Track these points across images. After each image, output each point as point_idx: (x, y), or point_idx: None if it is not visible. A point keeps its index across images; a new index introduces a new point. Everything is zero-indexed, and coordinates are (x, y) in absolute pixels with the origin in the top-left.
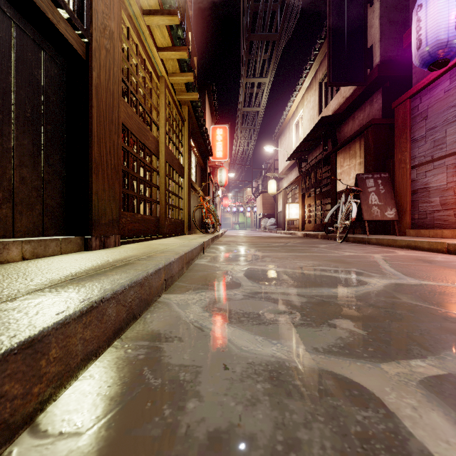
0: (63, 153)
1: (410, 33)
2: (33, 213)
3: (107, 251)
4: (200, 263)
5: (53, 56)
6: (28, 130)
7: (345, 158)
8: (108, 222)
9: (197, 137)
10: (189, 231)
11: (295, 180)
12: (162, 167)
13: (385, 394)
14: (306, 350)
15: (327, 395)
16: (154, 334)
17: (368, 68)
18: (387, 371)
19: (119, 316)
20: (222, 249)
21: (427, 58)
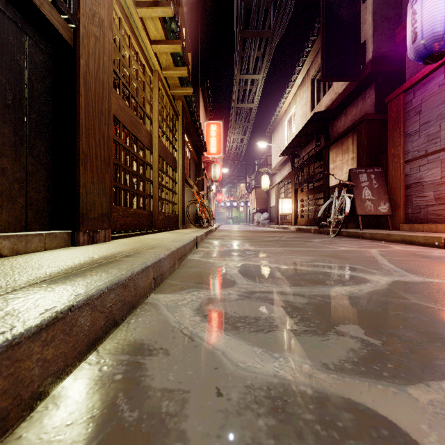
0: (48, 144)
1: (404, 28)
2: (14, 206)
3: (95, 246)
4: (193, 258)
5: (37, 41)
6: (9, 118)
7: (338, 153)
8: (98, 216)
9: (191, 132)
10: (183, 225)
11: (288, 175)
12: (155, 161)
13: (422, 435)
14: (314, 367)
15: (349, 437)
16: (137, 345)
17: (361, 63)
18: (418, 398)
19: (95, 325)
20: (216, 243)
21: (422, 51)
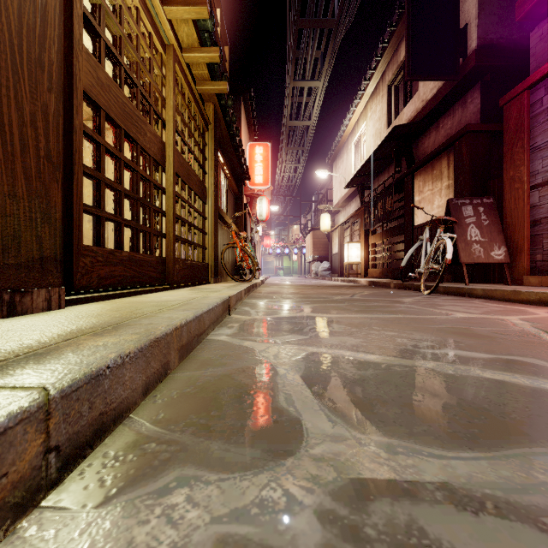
0: None
1: None
2: None
3: None
4: (217, 338)
5: None
6: None
7: (426, 181)
8: (28, 262)
9: (228, 152)
10: (216, 278)
11: (355, 213)
12: (169, 181)
13: None
14: None
15: None
16: None
17: (461, 56)
18: None
19: None
20: (261, 305)
21: None
